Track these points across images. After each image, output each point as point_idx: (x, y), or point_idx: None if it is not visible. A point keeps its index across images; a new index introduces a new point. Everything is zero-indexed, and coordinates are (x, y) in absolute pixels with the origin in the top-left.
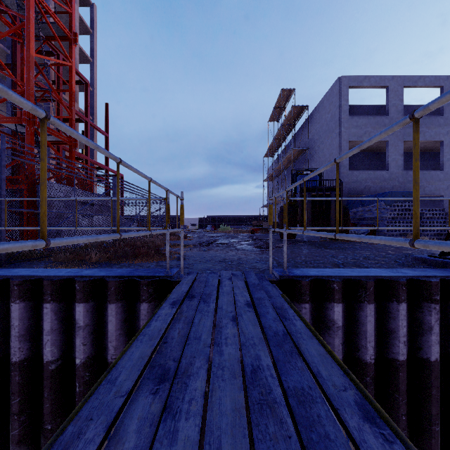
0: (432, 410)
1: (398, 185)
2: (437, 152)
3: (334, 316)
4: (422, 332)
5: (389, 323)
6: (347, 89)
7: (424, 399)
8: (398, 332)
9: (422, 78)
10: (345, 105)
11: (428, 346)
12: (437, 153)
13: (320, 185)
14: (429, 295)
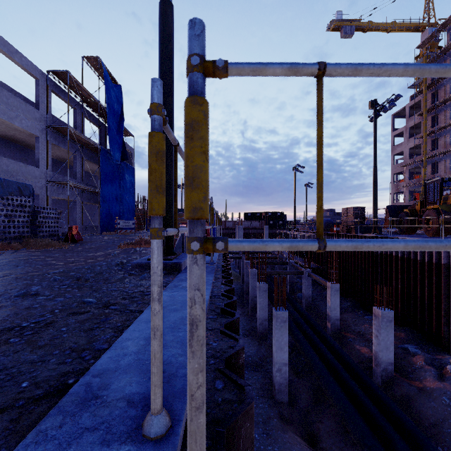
0: None
1: None
2: (24, 146)
3: None
4: None
5: None
6: None
7: None
8: None
9: (20, 55)
10: None
11: None
12: (24, 148)
13: None
14: None
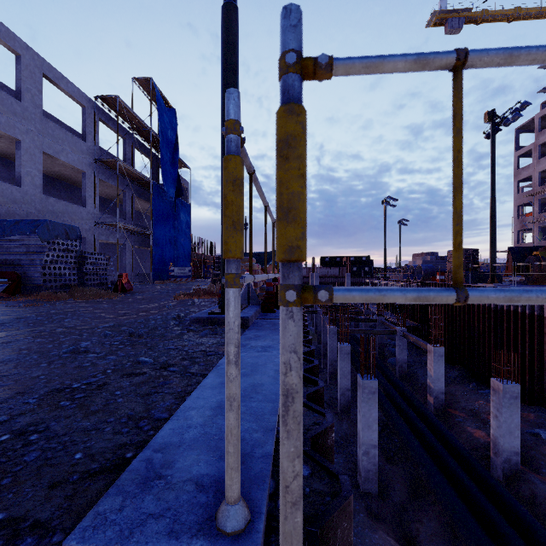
0: None
1: (35, 214)
2: (70, 184)
3: None
4: None
5: None
6: None
7: None
8: None
9: (66, 80)
10: None
11: None
12: (70, 185)
13: None
14: None
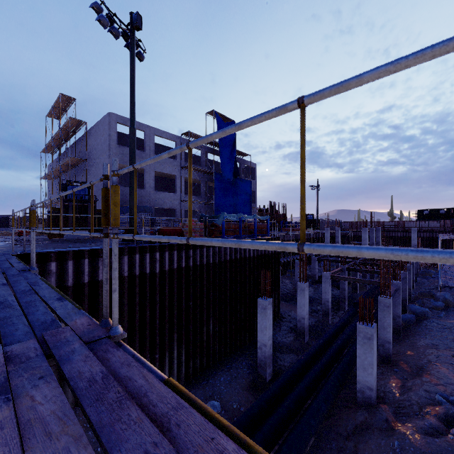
0: (100, 300)
1: (151, 200)
2: None
3: (51, 268)
4: (96, 270)
5: (81, 268)
6: (116, 124)
7: (97, 297)
8: (84, 271)
9: (165, 133)
10: (114, 136)
11: (98, 275)
12: None
13: (89, 195)
14: (99, 255)
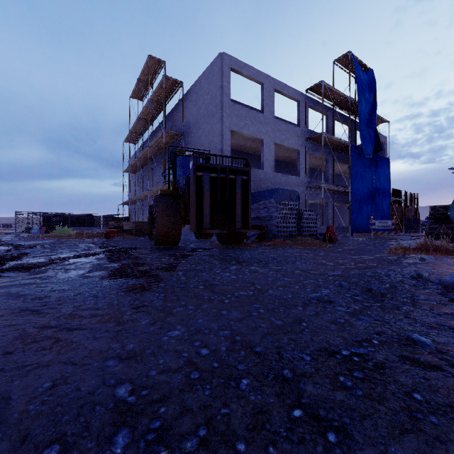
0: None
1: (271, 186)
2: (289, 162)
3: None
4: None
5: None
6: (229, 70)
7: None
8: None
9: (287, 87)
10: (227, 88)
11: None
12: (289, 163)
13: None
14: None
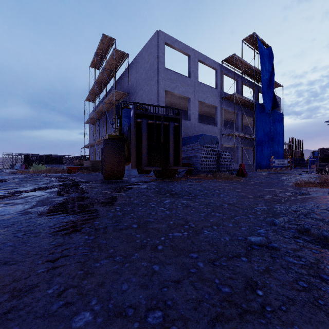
0: None
1: (195, 134)
2: (208, 116)
3: None
4: None
5: None
6: (164, 44)
7: None
8: None
9: (208, 59)
10: (162, 58)
11: None
12: (208, 117)
13: None
14: None
